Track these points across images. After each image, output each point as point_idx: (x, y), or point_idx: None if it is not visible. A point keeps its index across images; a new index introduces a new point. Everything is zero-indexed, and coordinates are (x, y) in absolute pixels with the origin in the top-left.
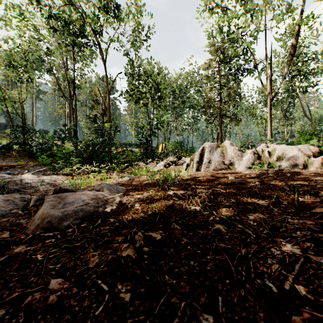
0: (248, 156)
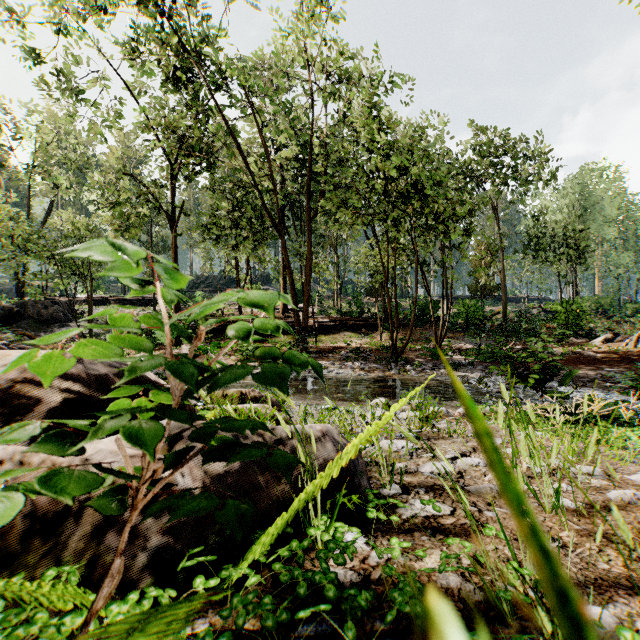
0: None
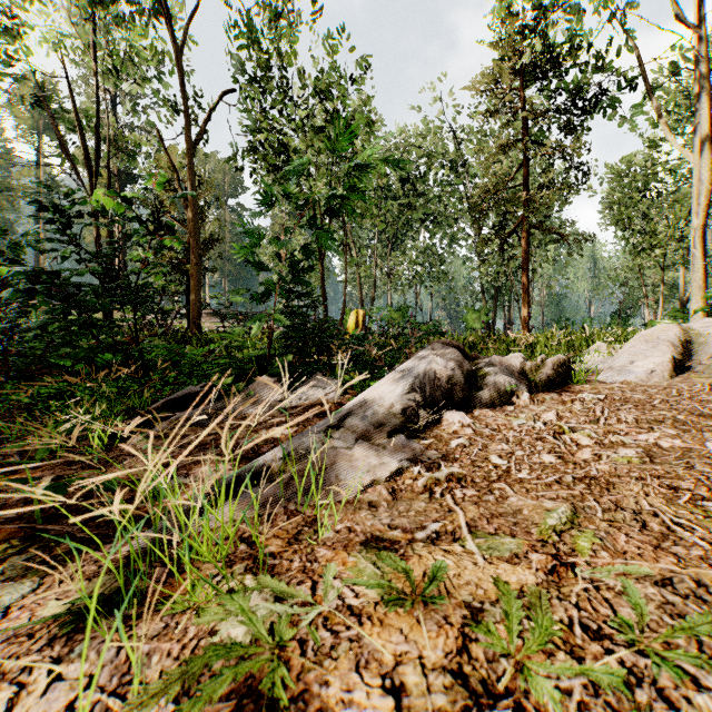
0: None
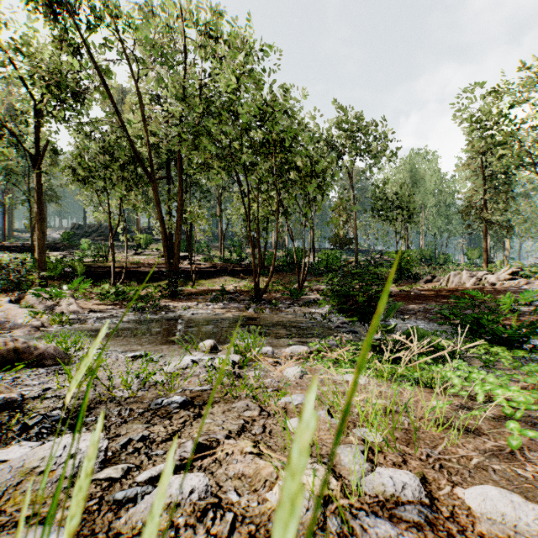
0: (473, 280)
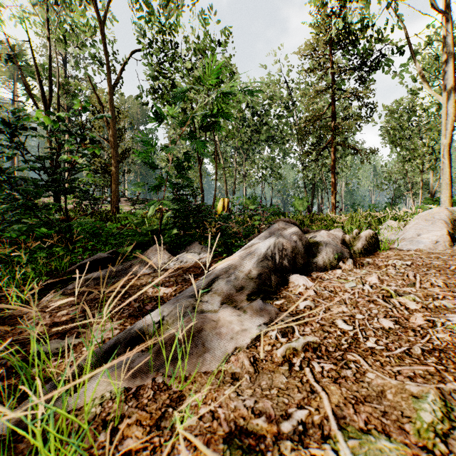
0: None
